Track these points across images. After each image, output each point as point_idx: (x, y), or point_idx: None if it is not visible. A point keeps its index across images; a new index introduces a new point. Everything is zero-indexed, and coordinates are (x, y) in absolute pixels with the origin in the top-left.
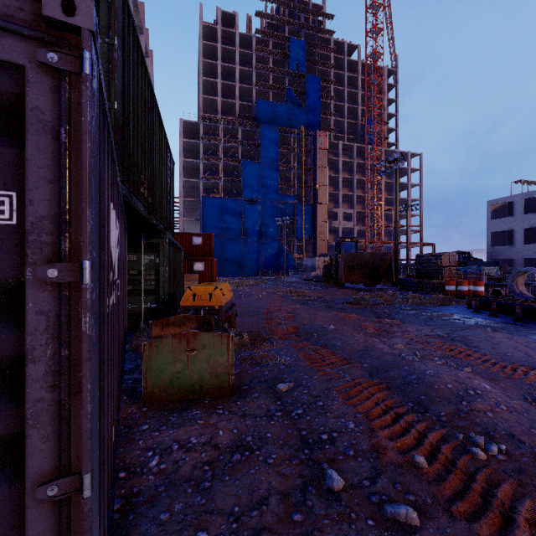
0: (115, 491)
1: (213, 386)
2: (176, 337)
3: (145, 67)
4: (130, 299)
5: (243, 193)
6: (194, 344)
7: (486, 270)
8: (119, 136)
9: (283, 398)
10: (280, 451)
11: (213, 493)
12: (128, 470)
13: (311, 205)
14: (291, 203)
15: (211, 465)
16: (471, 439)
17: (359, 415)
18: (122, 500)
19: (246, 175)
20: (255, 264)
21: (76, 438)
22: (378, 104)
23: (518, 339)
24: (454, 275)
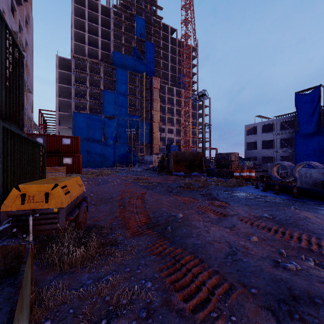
0: None
1: None
2: None
3: None
4: None
5: (104, 111)
6: None
7: (247, 163)
8: None
9: None
10: None
11: None
12: None
13: (149, 122)
14: (136, 120)
15: None
16: None
17: None
18: None
19: (106, 100)
20: (112, 159)
21: None
22: (188, 65)
23: (321, 217)
24: (237, 166)
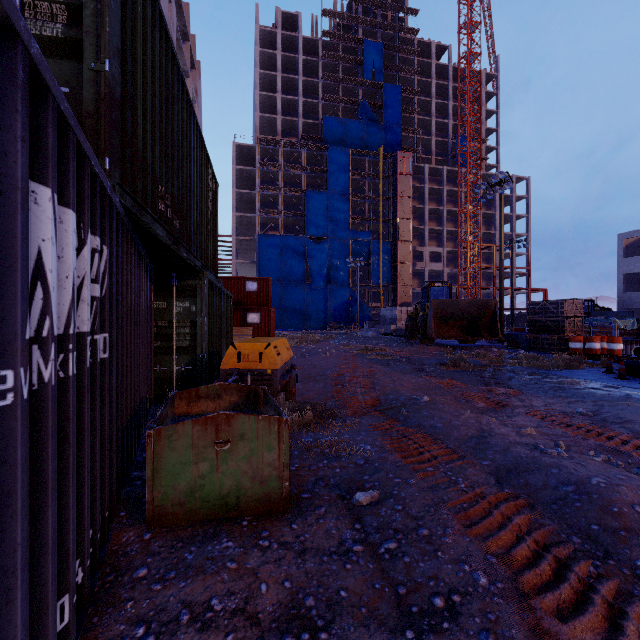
0: None
1: (257, 497)
2: (198, 422)
3: (168, 37)
4: (158, 359)
5: (307, 229)
6: (227, 433)
7: (618, 323)
8: (113, 114)
9: (364, 517)
10: (364, 634)
11: None
12: None
13: (391, 243)
14: (365, 240)
15: None
16: None
17: (493, 559)
18: None
19: (311, 208)
20: (322, 315)
21: None
22: (474, 116)
23: None
24: (580, 328)
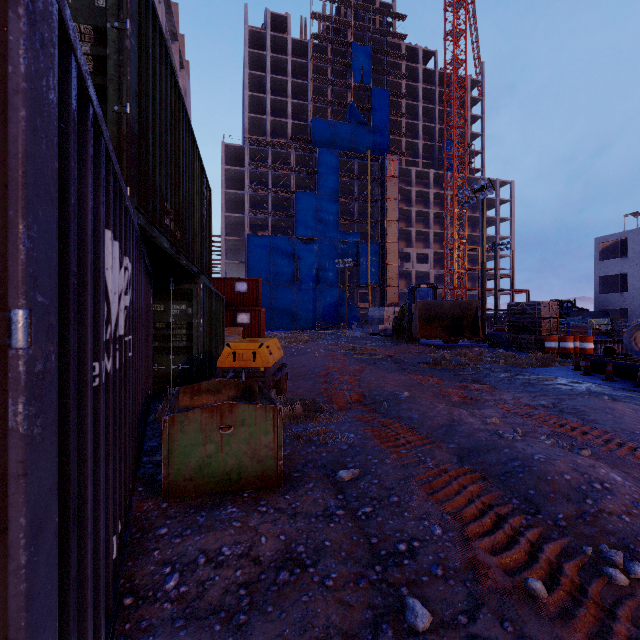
0: (117, 626)
1: (255, 474)
2: (206, 410)
3: (171, 67)
4: (156, 358)
5: (296, 230)
6: (230, 420)
7: (593, 323)
8: (133, 149)
9: (346, 490)
10: (343, 568)
11: (250, 632)
12: (136, 594)
13: (379, 244)
14: (354, 241)
15: (249, 588)
16: (604, 554)
17: (448, 517)
18: (125, 639)
19: (300, 209)
20: (311, 315)
21: (4, 606)
22: (459, 121)
23: None
24: (555, 328)
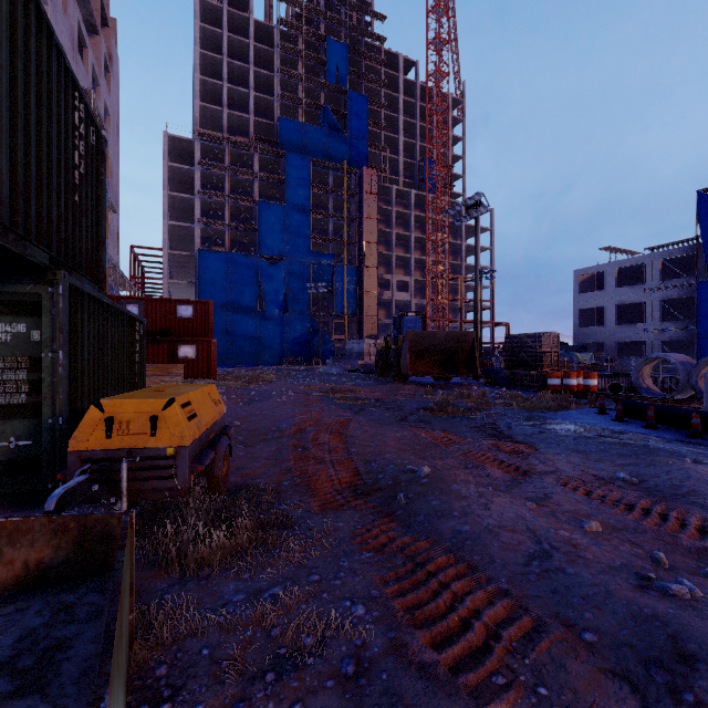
0: None
1: None
2: None
3: None
4: None
5: (260, 247)
6: None
7: (579, 357)
8: None
9: None
10: None
11: None
12: None
13: (356, 269)
14: (328, 264)
15: None
16: None
17: None
18: None
19: (265, 222)
20: (278, 348)
21: None
22: (442, 139)
23: None
24: (556, 363)
